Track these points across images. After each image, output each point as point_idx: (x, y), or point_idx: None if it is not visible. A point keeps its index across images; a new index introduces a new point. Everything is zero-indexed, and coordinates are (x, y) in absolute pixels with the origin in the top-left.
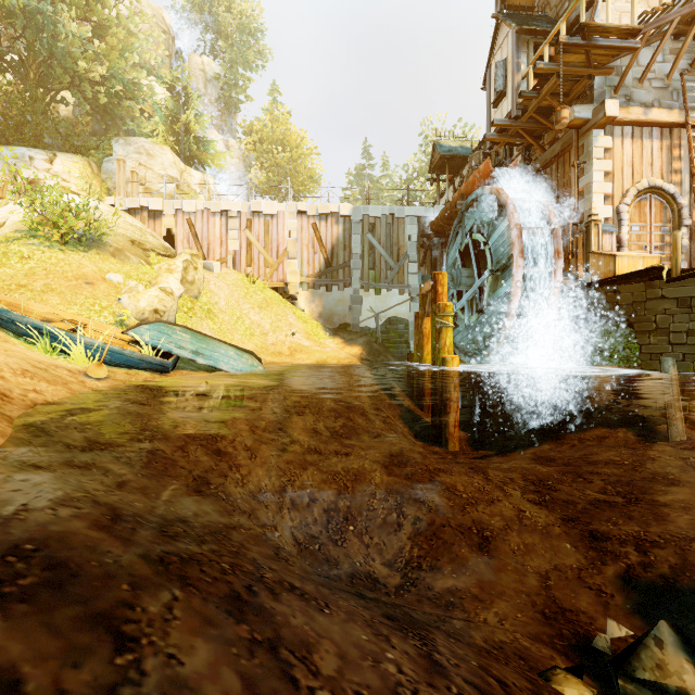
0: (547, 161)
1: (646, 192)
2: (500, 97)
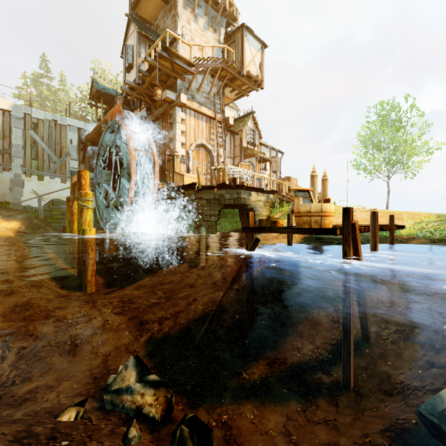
0: (157, 116)
1: (200, 146)
2: (130, 67)
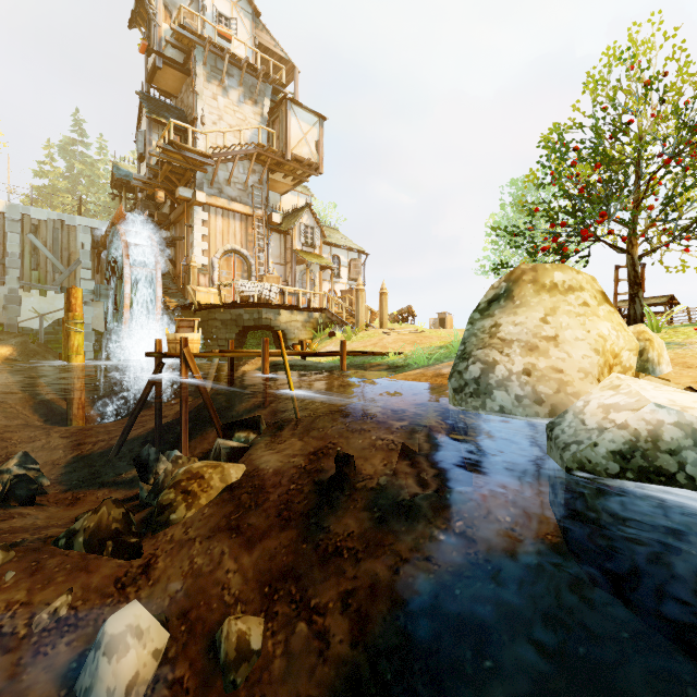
0: (179, 215)
1: (232, 252)
2: (141, 157)
